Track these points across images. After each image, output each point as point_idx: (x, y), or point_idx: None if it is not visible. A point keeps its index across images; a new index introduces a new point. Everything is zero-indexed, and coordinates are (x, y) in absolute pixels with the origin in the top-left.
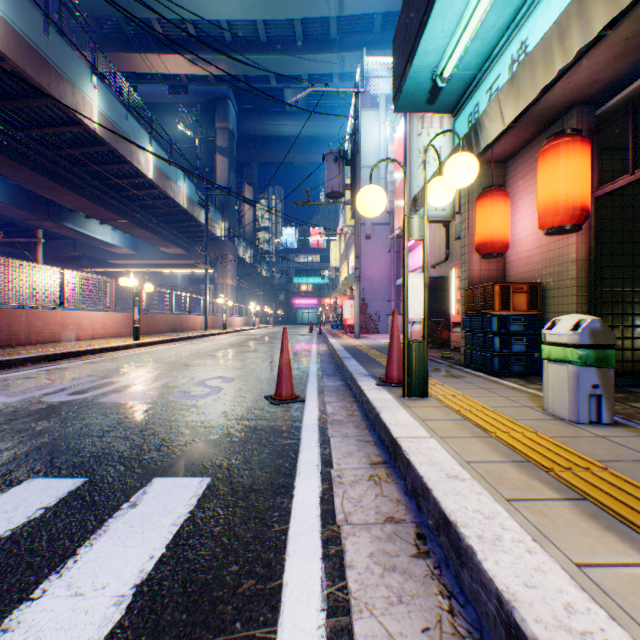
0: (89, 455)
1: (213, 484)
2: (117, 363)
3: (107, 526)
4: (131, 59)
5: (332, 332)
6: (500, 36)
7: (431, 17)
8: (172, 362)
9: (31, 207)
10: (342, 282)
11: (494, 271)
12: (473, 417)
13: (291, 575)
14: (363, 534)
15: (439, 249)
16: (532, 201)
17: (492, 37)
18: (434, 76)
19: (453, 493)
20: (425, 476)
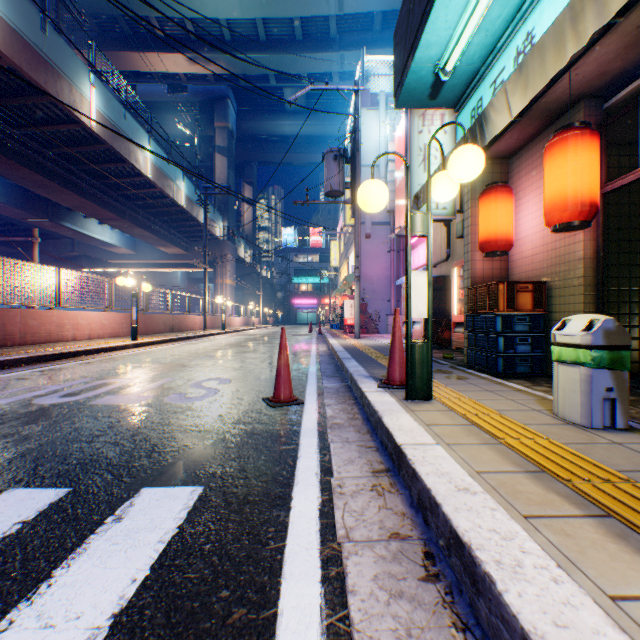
0: (75, 462)
1: (205, 495)
2: (113, 364)
3: (88, 544)
4: (130, 58)
5: (332, 332)
6: (505, 27)
7: (434, 7)
8: (169, 363)
9: (29, 206)
10: (342, 282)
11: (497, 270)
12: (480, 422)
13: (287, 602)
14: (366, 553)
15: (440, 248)
16: (537, 198)
17: (497, 28)
18: (436, 70)
19: (465, 509)
20: (433, 489)
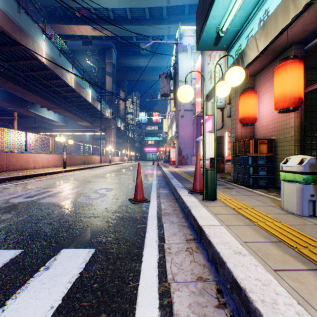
0: (27, 234)
1: (95, 253)
2: (53, 180)
3: (28, 283)
4: (63, 27)
5: (164, 164)
6: (253, 8)
7: None
8: (81, 180)
9: (12, 101)
10: (169, 139)
11: (248, 133)
12: (243, 212)
13: None
14: (184, 289)
15: (218, 122)
16: (269, 96)
17: (249, 8)
18: (218, 30)
19: (240, 265)
20: (221, 252)
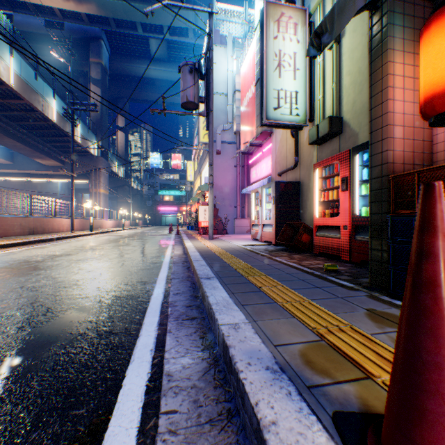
0: None
1: None
2: None
3: None
4: None
5: (188, 233)
6: None
7: None
8: None
9: None
10: (196, 191)
11: (420, 154)
12: None
13: None
14: None
15: (286, 158)
16: None
17: None
18: None
19: None
20: None
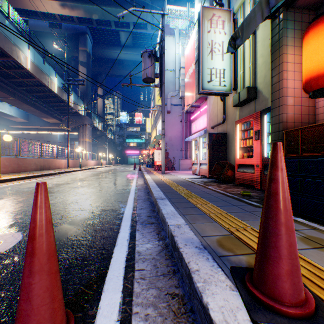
0: None
1: None
2: None
3: None
4: None
5: (147, 169)
6: None
7: None
8: None
9: None
10: (153, 139)
11: (306, 115)
12: None
13: None
14: None
15: (217, 116)
16: None
17: None
18: None
19: None
20: None
